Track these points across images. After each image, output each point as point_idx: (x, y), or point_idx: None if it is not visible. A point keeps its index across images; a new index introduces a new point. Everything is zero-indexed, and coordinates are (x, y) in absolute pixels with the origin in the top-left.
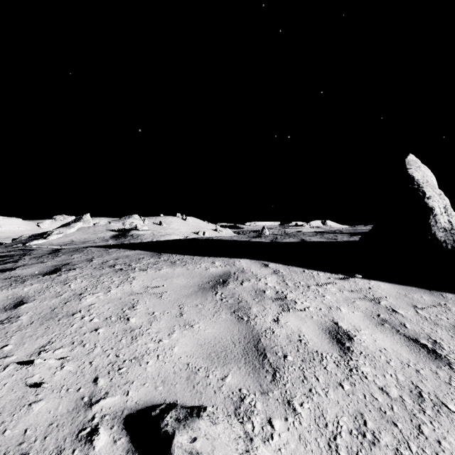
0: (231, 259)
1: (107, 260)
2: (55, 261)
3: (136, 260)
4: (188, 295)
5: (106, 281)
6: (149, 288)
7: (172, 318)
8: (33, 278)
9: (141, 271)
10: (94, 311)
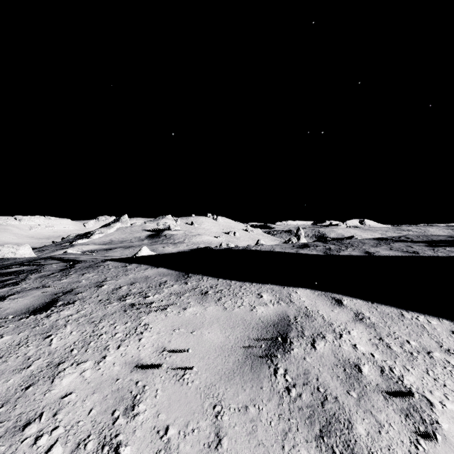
0: (283, 287)
1: (120, 285)
2: (59, 284)
3: (155, 286)
4: (229, 374)
5: (105, 333)
6: (166, 351)
7: (200, 451)
8: (13, 320)
9: (159, 312)
10: (64, 418)
